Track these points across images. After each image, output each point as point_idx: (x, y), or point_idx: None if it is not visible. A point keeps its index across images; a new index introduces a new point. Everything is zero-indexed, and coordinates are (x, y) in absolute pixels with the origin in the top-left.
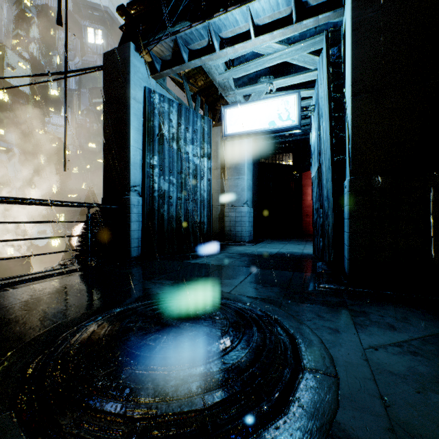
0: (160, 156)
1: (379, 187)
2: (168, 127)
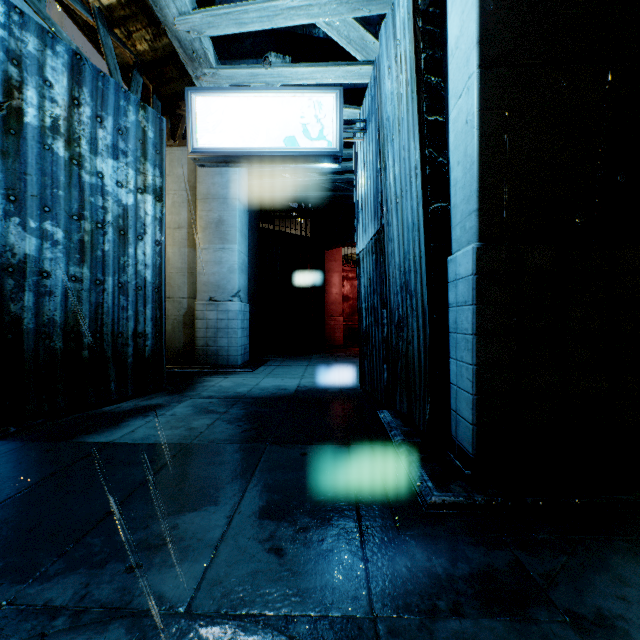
0: (10, 165)
1: (533, 268)
2: (38, 98)
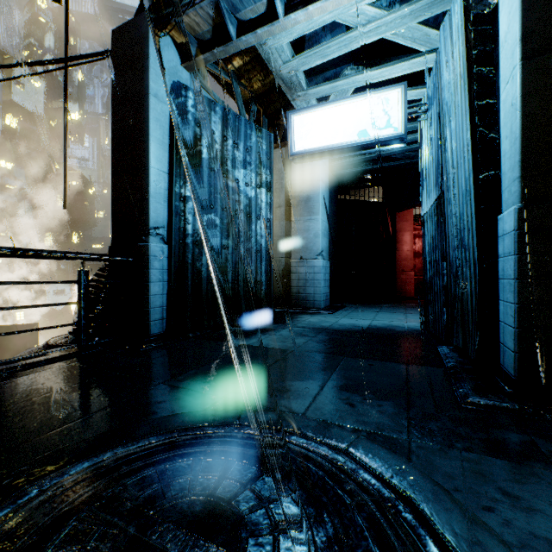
0: (196, 184)
1: None
2: (208, 142)
